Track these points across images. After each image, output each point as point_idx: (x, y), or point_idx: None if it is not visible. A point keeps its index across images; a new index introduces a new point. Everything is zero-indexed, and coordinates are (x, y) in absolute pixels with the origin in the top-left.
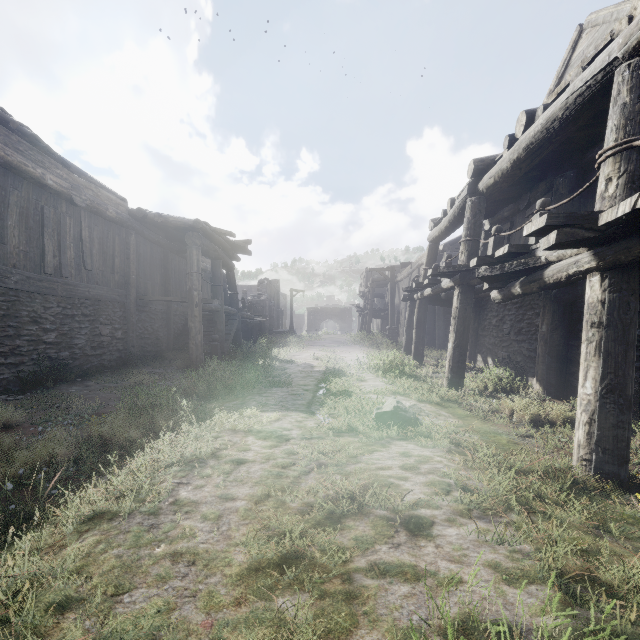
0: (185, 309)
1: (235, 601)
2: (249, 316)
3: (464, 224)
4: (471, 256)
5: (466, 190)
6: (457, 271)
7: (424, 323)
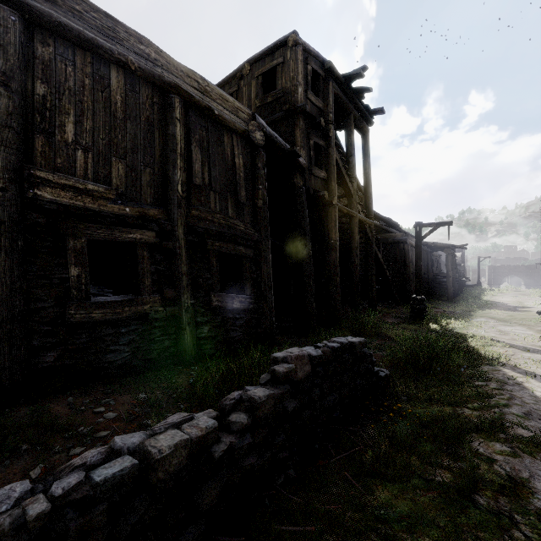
0: (431, 276)
1: (511, 318)
2: (460, 278)
3: None
4: None
5: None
6: None
7: None
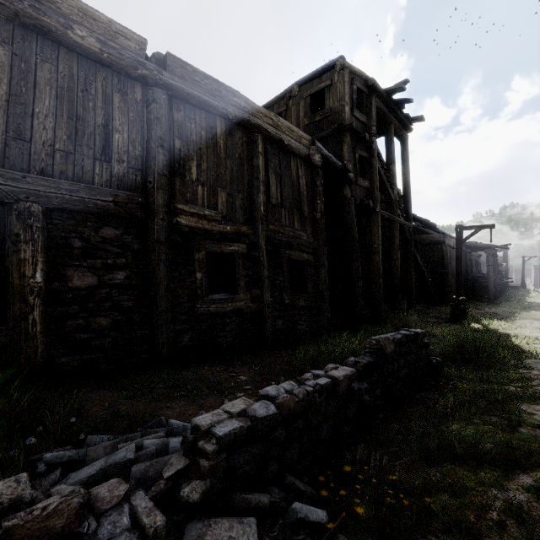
0: (470, 276)
1: None
2: (502, 279)
3: None
4: None
5: None
6: None
7: None
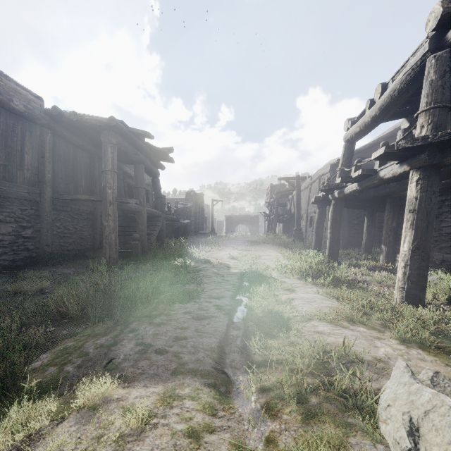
0: None
1: None
2: (174, 218)
3: (425, 89)
4: (438, 128)
5: (426, 47)
6: (426, 145)
7: (339, 223)
